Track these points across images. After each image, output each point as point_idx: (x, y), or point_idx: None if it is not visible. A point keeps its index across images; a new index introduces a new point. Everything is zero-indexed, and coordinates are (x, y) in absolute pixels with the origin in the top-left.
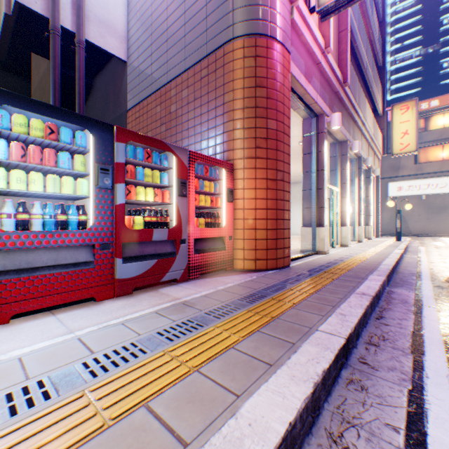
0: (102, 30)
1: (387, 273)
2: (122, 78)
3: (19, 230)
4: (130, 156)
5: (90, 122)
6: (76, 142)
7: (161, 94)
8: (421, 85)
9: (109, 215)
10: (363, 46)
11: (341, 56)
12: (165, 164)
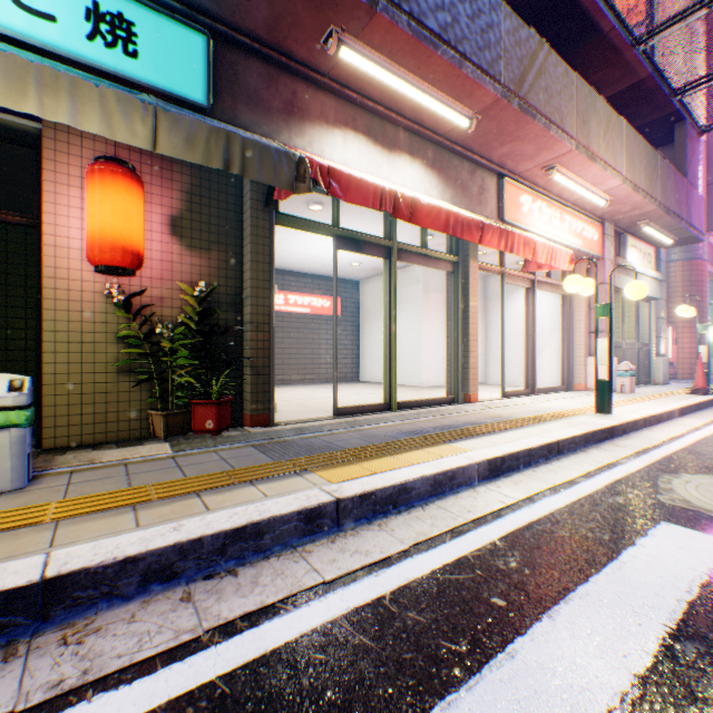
0: None
1: None
2: None
3: None
4: None
5: None
6: None
7: None
8: None
9: None
10: None
11: None
12: None
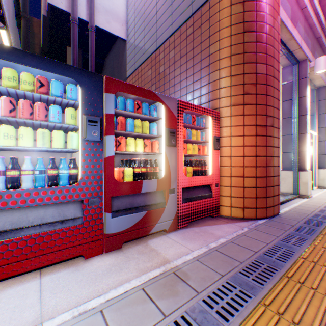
0: (108, 17)
1: None
2: (123, 53)
3: (7, 187)
4: (120, 108)
5: (78, 72)
6: (67, 95)
7: (152, 59)
8: None
9: (98, 168)
10: None
11: (323, 1)
12: (154, 114)
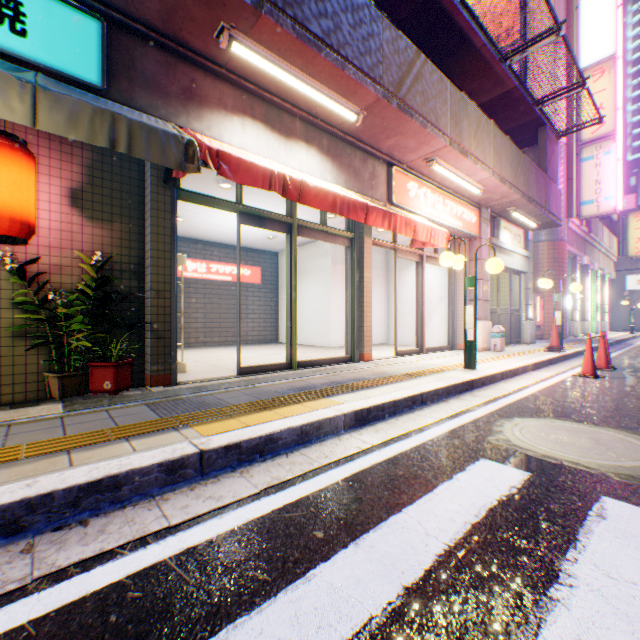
0: None
1: (615, 340)
2: None
3: None
4: None
5: None
6: None
7: None
8: None
9: None
10: None
11: None
12: None
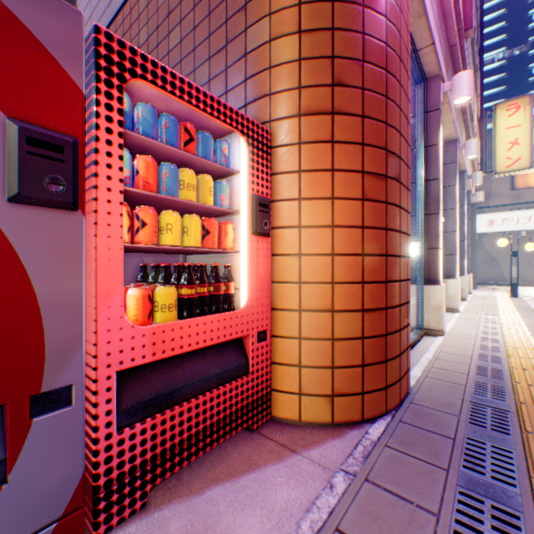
0: None
1: None
2: None
3: None
4: None
5: None
6: None
7: (124, 16)
8: (505, 96)
9: None
10: None
11: None
12: None
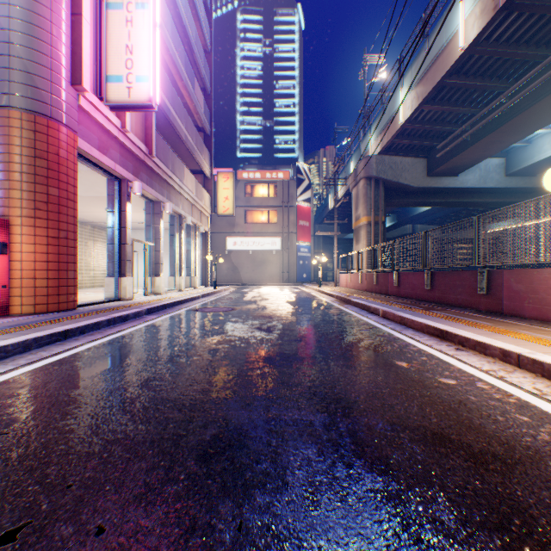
0: None
1: (151, 307)
2: None
3: None
4: None
5: None
6: None
7: None
8: (262, 153)
9: None
10: (182, 120)
11: (148, 131)
12: None
